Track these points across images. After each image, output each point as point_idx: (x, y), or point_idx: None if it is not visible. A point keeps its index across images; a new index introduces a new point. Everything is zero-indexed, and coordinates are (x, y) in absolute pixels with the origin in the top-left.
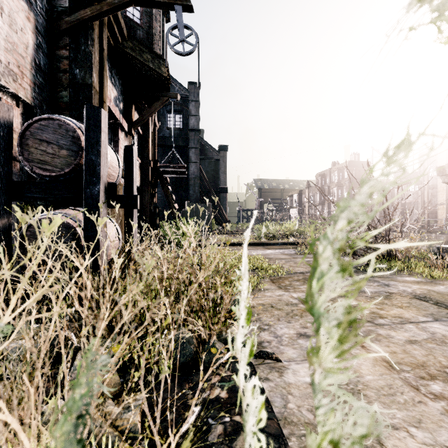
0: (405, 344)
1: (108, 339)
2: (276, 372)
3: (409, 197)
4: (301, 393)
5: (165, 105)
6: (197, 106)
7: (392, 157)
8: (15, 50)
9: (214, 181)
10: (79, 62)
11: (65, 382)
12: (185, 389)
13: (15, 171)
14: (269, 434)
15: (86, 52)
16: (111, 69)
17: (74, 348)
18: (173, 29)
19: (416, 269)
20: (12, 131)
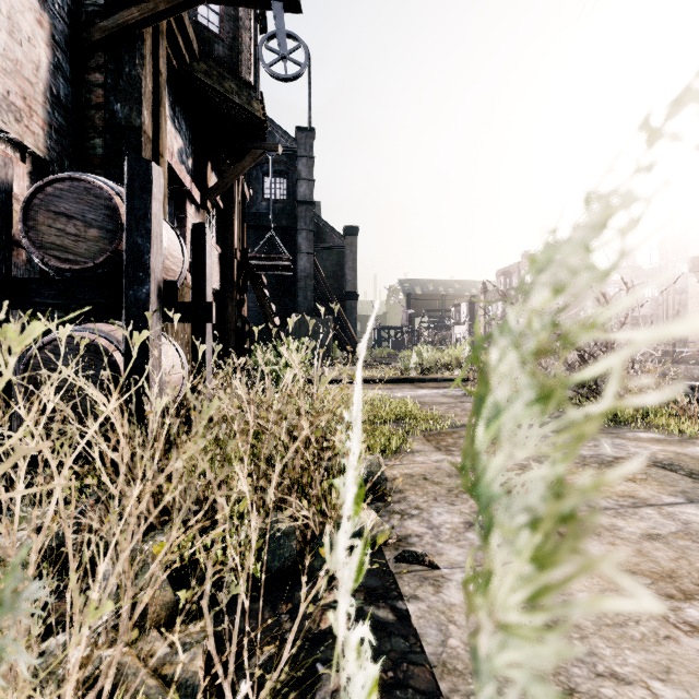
0: (641, 540)
1: (159, 530)
2: (430, 586)
3: (643, 307)
4: (470, 620)
5: (260, 163)
6: (309, 165)
7: (661, 126)
8: (19, 72)
9: (337, 283)
10: (121, 92)
11: (74, 604)
12: (281, 613)
13: (18, 264)
14: (416, 690)
15: (132, 76)
16: (174, 106)
17: (104, 545)
18: (270, 40)
19: (657, 419)
20: (11, 199)
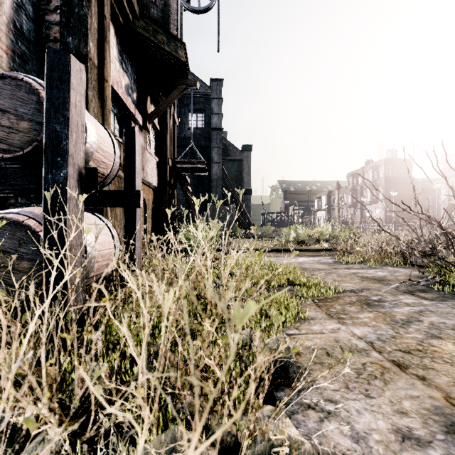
0: None
1: None
2: None
3: None
4: None
5: (187, 104)
6: (219, 104)
7: None
8: None
9: (237, 183)
10: (72, 28)
11: None
12: None
13: None
14: None
15: (80, 15)
16: (122, 53)
17: None
18: None
19: None
20: None
